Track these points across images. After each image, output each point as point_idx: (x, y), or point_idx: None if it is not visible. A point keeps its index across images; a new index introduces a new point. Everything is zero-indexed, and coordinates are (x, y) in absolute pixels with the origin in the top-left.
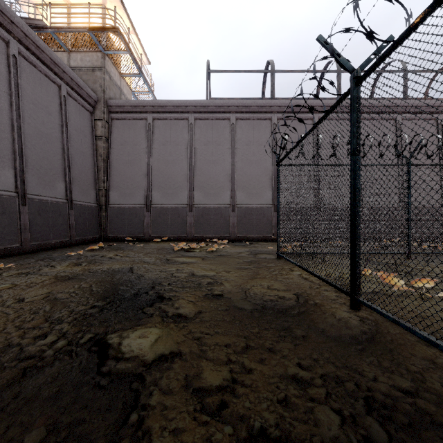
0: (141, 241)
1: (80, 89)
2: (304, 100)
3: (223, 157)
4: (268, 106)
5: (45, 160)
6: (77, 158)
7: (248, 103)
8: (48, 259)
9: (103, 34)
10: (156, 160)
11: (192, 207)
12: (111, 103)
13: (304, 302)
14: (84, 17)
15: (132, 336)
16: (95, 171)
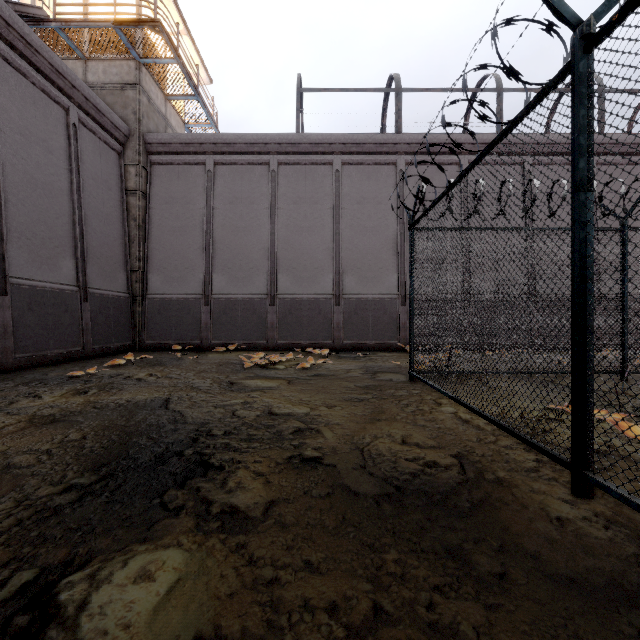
0: (196, 350)
1: (101, 116)
2: (469, 101)
3: (322, 222)
4: (391, 143)
5: (41, 223)
6: (96, 222)
7: (360, 139)
8: (37, 382)
9: (137, 30)
10: (220, 226)
11: (274, 298)
12: (150, 139)
13: (477, 477)
14: (107, 4)
15: (119, 579)
16: (125, 243)
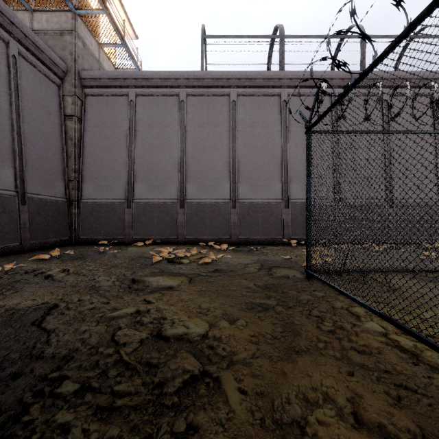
0: (121, 244)
1: (40, 52)
2: None
3: (221, 141)
4: (276, 78)
5: None
6: (36, 139)
7: (252, 75)
8: None
9: None
10: (140, 145)
11: (183, 202)
12: (84, 75)
13: None
14: None
15: None
16: (63, 158)
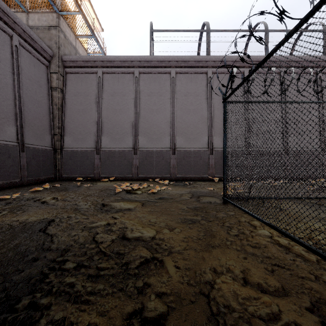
0: (92, 180)
1: (34, 42)
2: None
3: (164, 106)
4: (204, 61)
5: None
6: (31, 105)
7: (186, 58)
8: None
9: None
10: (105, 109)
11: (136, 150)
12: (65, 58)
13: None
14: None
15: None
16: (50, 118)
